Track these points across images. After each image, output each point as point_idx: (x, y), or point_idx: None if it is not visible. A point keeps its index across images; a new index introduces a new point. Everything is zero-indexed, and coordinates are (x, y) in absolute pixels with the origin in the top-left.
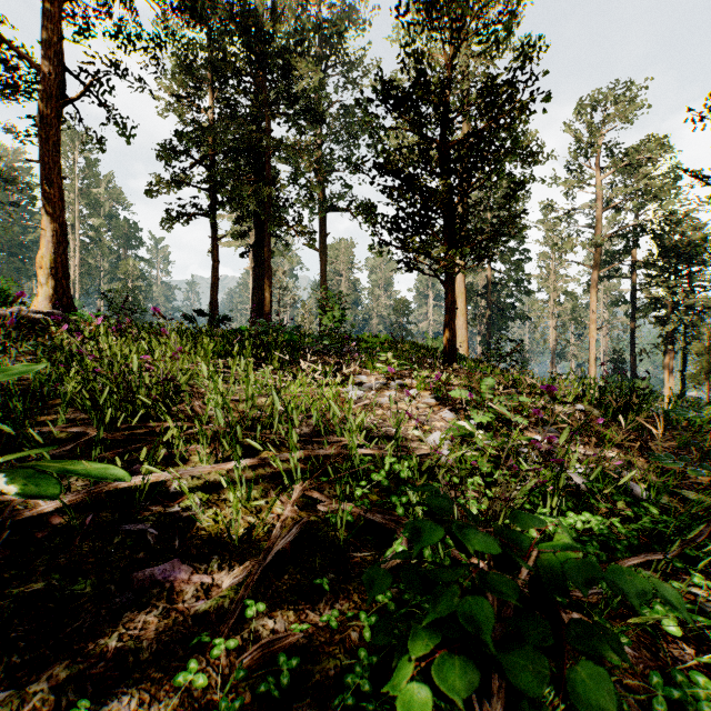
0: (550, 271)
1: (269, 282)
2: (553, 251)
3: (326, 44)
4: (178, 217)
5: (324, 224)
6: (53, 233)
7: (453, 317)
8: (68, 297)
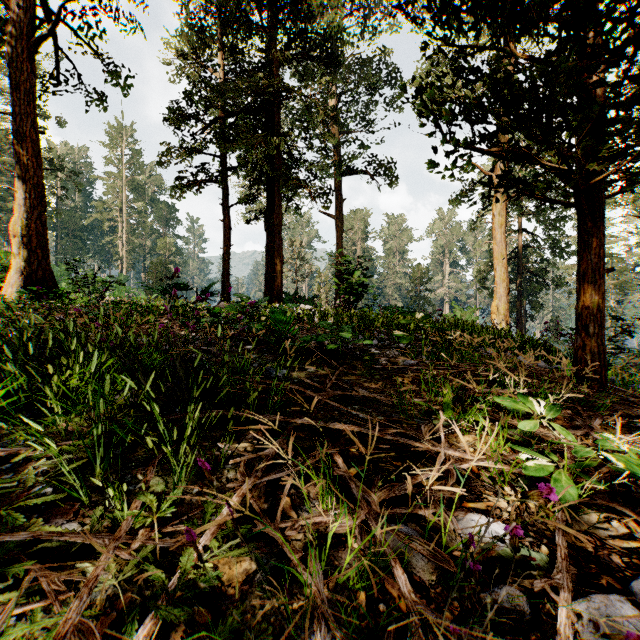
0: None
1: (279, 249)
2: None
3: None
4: (188, 184)
5: (340, 190)
6: (27, 196)
7: (601, 287)
8: (45, 269)
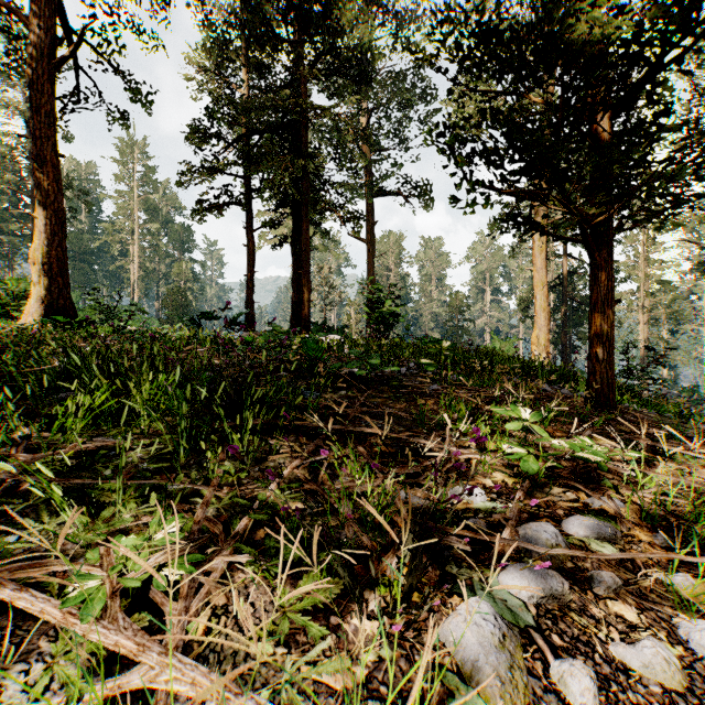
0: (639, 257)
1: (307, 276)
2: (644, 233)
3: (373, 4)
4: (209, 207)
5: (372, 212)
6: (47, 222)
7: (610, 317)
8: (66, 298)
